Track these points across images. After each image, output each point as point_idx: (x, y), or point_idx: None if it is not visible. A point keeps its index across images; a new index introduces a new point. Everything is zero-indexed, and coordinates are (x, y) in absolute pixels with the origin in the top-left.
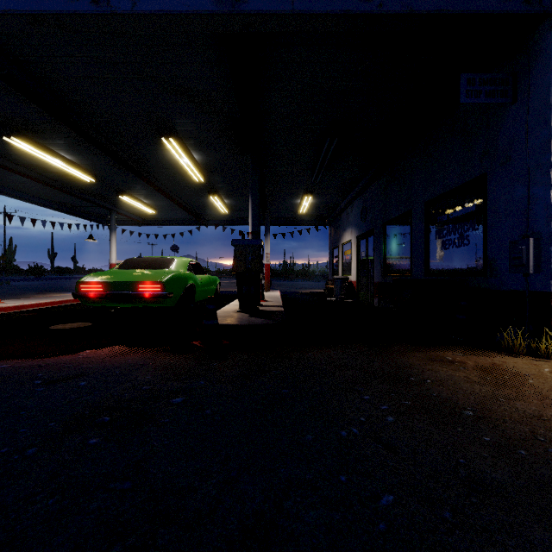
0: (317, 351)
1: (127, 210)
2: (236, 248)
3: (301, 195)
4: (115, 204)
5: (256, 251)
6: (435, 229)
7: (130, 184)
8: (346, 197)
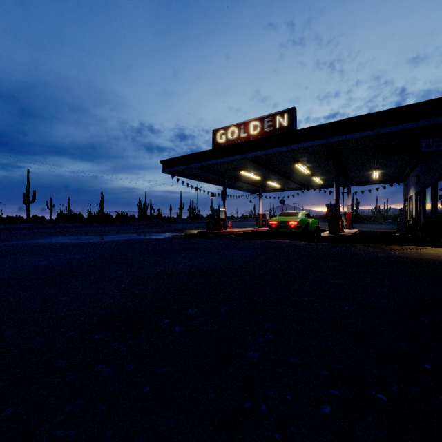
0: (357, 243)
1: (266, 186)
2: (327, 208)
3: (371, 170)
4: (261, 184)
5: (336, 208)
6: (439, 195)
7: (273, 177)
8: (408, 166)
